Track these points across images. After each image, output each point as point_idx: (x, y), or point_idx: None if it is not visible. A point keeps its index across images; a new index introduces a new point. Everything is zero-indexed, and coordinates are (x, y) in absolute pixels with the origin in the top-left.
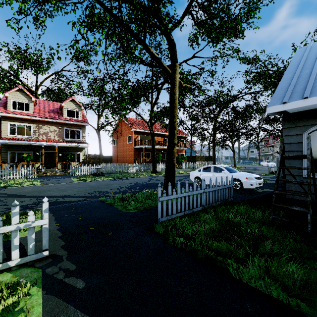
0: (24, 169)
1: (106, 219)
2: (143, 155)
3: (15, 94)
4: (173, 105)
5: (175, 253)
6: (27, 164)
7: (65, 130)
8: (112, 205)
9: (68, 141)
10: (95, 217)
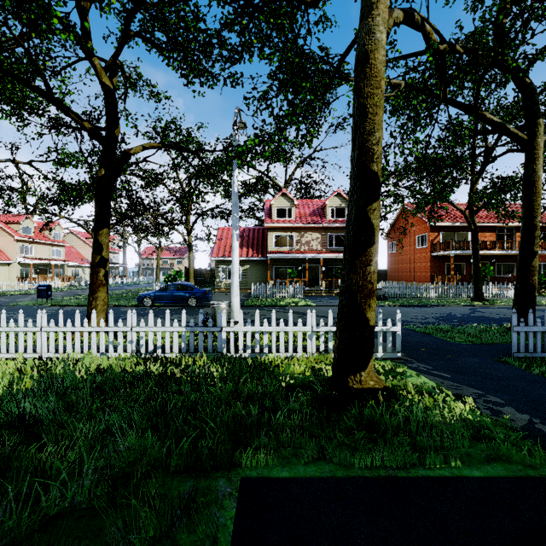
0: (291, 287)
1: (433, 345)
2: (451, 268)
3: (278, 201)
4: (530, 191)
5: (545, 380)
6: (289, 281)
7: (329, 236)
8: (428, 334)
9: (333, 251)
10: (417, 342)
